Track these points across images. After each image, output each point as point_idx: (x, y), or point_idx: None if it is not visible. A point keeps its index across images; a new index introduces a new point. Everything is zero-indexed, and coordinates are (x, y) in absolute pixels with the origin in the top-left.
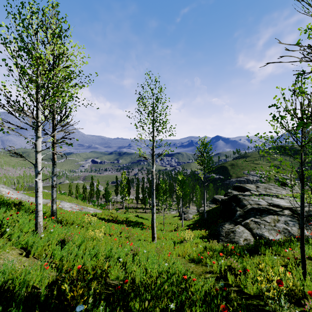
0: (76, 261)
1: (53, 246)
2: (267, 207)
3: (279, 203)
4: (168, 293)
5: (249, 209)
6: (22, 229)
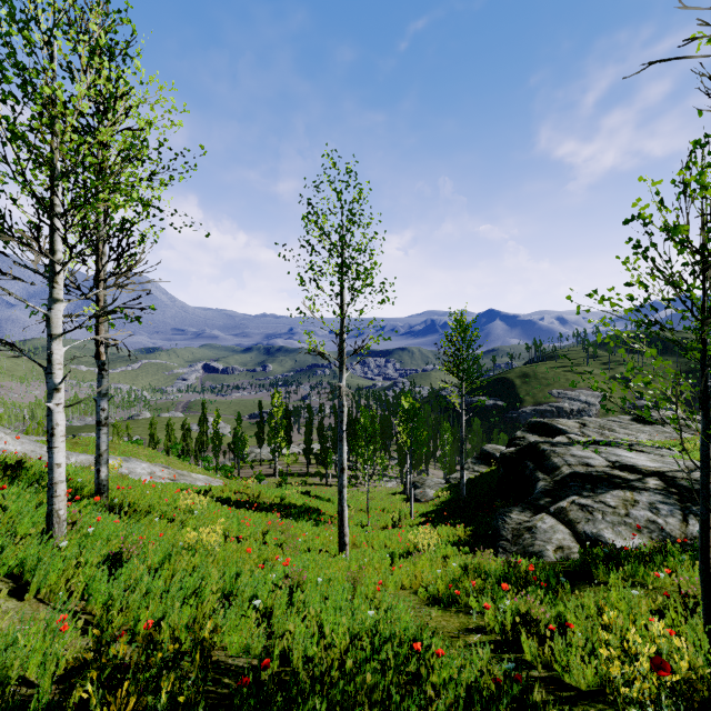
0: (143, 609)
1: (90, 570)
2: (608, 472)
3: (634, 461)
4: (374, 690)
5: (566, 476)
6: (15, 529)
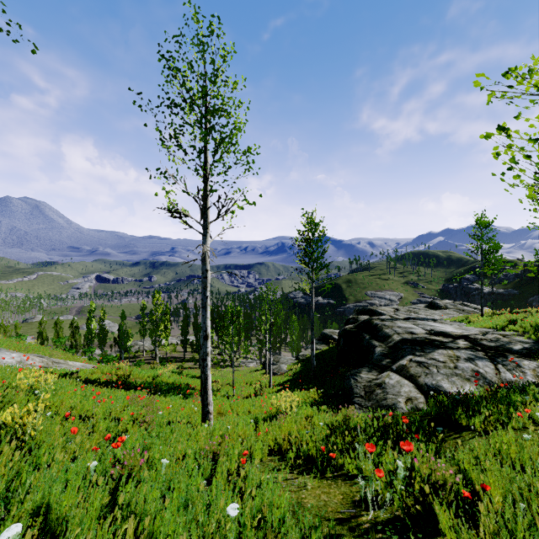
0: None
1: None
2: (428, 337)
3: (443, 329)
4: None
5: (397, 342)
6: None
